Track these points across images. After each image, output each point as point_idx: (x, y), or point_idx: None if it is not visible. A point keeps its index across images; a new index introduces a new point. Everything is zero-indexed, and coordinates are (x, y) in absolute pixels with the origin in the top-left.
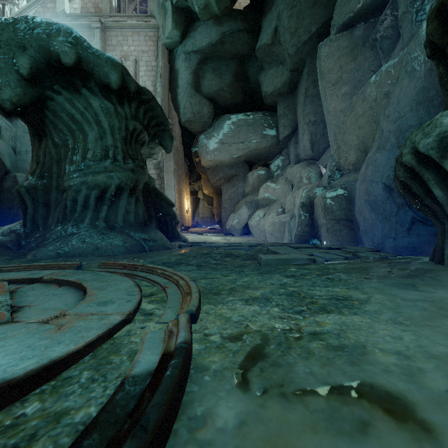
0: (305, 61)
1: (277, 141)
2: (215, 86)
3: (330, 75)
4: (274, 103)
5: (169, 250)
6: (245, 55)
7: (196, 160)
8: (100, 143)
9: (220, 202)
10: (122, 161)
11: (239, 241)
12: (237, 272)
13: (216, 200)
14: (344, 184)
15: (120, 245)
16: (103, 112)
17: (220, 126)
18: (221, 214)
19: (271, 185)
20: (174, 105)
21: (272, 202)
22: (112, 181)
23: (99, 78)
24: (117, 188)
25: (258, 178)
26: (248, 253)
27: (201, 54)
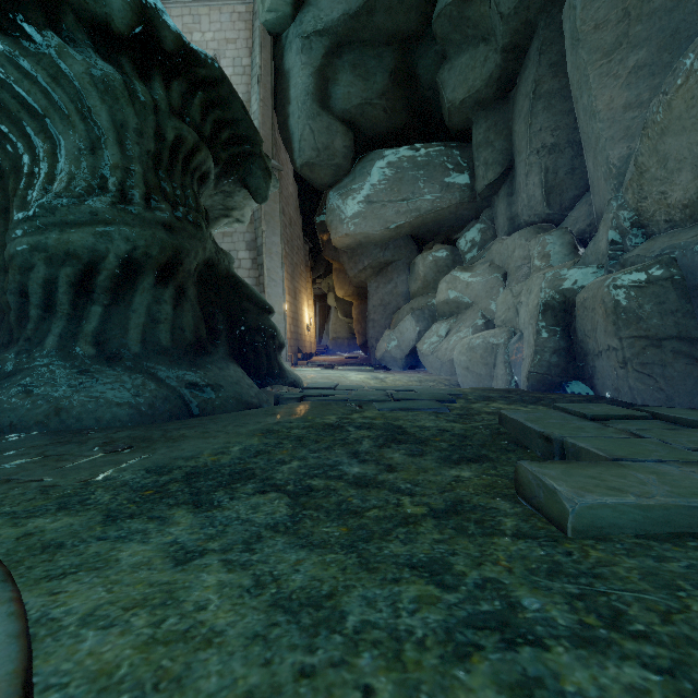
0: (535, 27)
1: (472, 194)
2: (356, 97)
3: (600, 34)
4: (465, 125)
5: (242, 414)
6: (412, 35)
7: (323, 238)
8: (89, 160)
9: (365, 311)
10: (141, 203)
11: (402, 383)
12: (496, 641)
13: (358, 308)
14: (665, 253)
15: (119, 401)
16: (95, 88)
17: (366, 171)
18: (367, 332)
19: (461, 275)
20: (284, 137)
21: (463, 308)
22: (109, 246)
23: (82, 3)
24: (124, 264)
25: (435, 264)
26: (444, 425)
27: (330, 38)
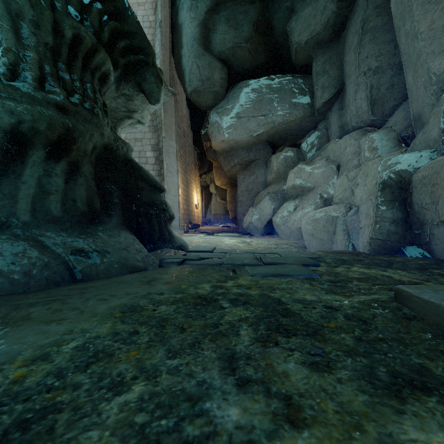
0: None
1: (312, 110)
2: (229, 41)
3: None
4: (307, 61)
5: (117, 282)
6: None
7: (206, 145)
8: None
9: (235, 195)
10: (32, 84)
11: (264, 246)
12: None
13: (230, 193)
14: None
15: None
16: None
17: (236, 95)
18: (236, 209)
19: (305, 167)
20: (178, 73)
21: (306, 191)
22: None
23: None
24: (9, 136)
25: (285, 161)
26: (327, 298)
27: None
